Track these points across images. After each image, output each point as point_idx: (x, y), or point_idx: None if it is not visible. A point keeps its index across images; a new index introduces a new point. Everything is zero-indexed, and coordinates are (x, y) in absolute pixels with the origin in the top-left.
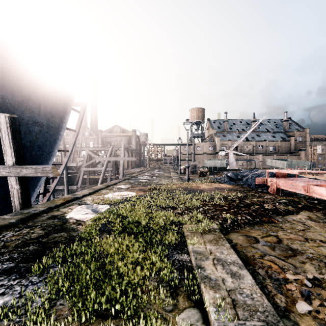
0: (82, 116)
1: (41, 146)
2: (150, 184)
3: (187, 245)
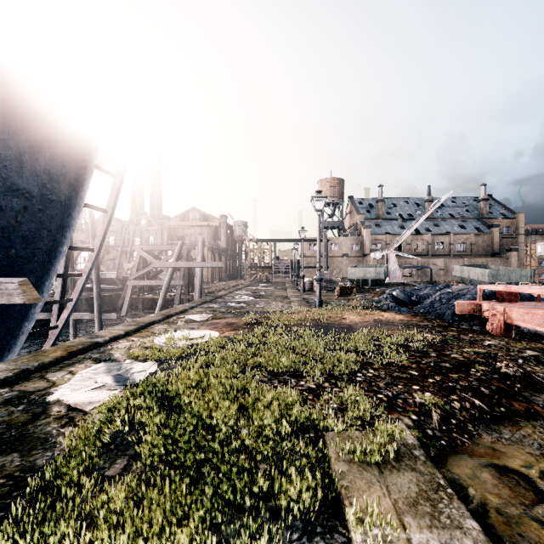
0: (119, 184)
1: (29, 240)
2: (248, 311)
3: (345, 515)
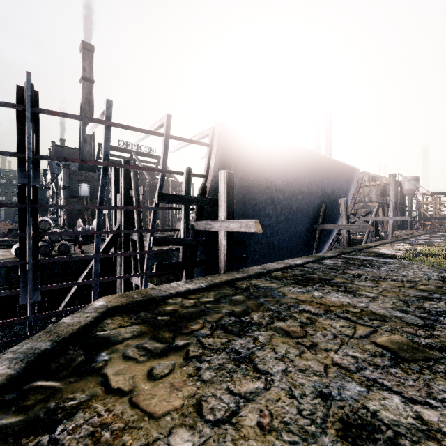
0: (360, 185)
1: (339, 212)
2: (434, 245)
3: None
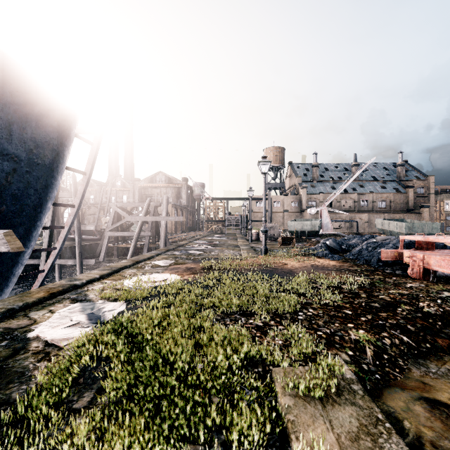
0: (95, 150)
1: (18, 197)
2: (205, 258)
3: (292, 449)
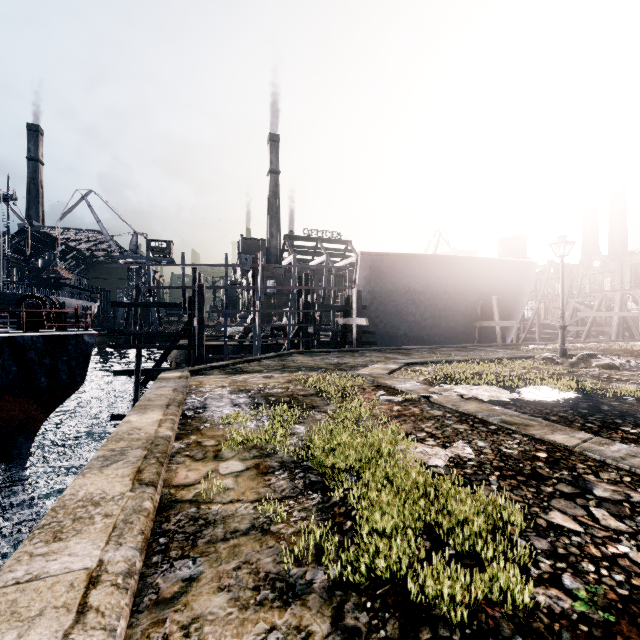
0: (546, 277)
1: (511, 308)
2: None
3: None
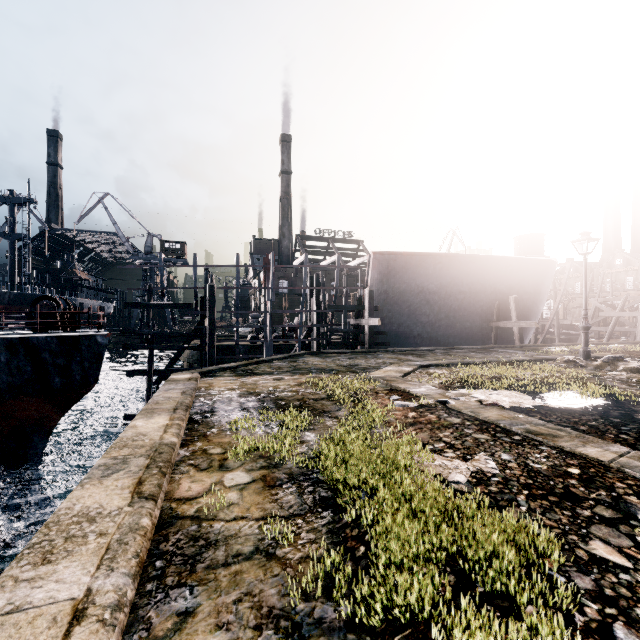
0: (566, 276)
1: (529, 308)
2: None
3: None
